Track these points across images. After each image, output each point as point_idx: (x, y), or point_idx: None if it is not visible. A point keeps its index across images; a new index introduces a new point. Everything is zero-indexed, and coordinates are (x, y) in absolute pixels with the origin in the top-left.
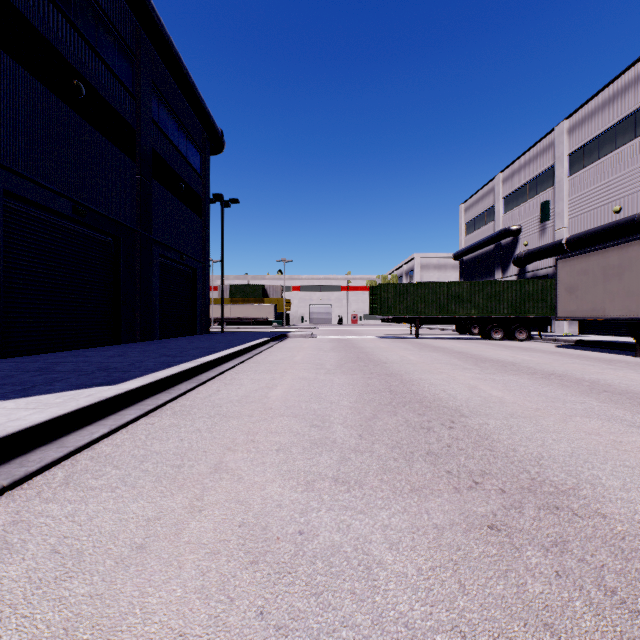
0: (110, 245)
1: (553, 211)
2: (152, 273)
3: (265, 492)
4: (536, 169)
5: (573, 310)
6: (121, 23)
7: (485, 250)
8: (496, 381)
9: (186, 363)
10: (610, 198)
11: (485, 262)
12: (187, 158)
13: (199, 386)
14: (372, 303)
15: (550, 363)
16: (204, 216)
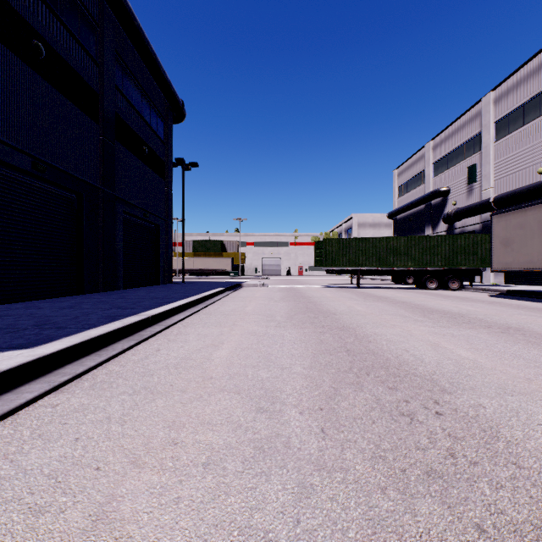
0: (73, 201)
1: (480, 173)
2: (116, 228)
3: None
4: (464, 136)
5: (509, 262)
6: None
7: (416, 209)
8: (456, 337)
9: (131, 317)
10: (535, 160)
11: (416, 220)
12: (150, 124)
13: (139, 344)
14: (318, 256)
15: (497, 314)
16: (167, 178)
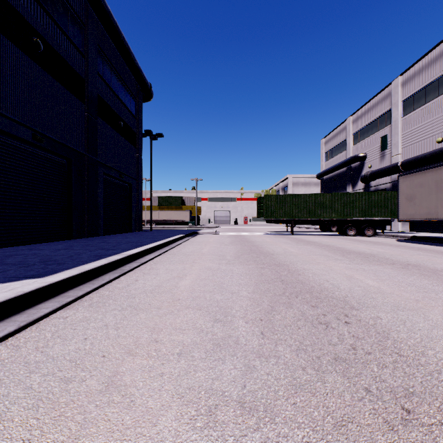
0: (64, 165)
1: (390, 142)
2: (97, 186)
3: (156, 430)
4: (377, 112)
5: (412, 214)
6: None
7: (339, 171)
8: (366, 271)
9: (114, 256)
10: (434, 132)
11: (339, 180)
12: (125, 103)
13: (121, 276)
14: (259, 209)
15: (401, 254)
16: (138, 146)
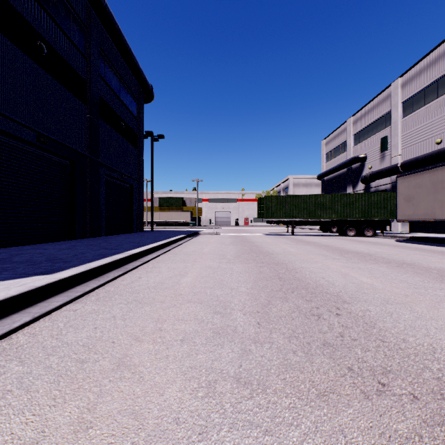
0: (67, 166)
1: (390, 143)
2: (99, 187)
3: (163, 398)
4: (378, 114)
5: (410, 214)
6: (75, 2)
7: (340, 172)
8: (362, 269)
9: (117, 255)
10: (433, 133)
11: (340, 181)
12: (126, 104)
13: (125, 273)
14: (260, 210)
15: (398, 254)
16: (139, 147)
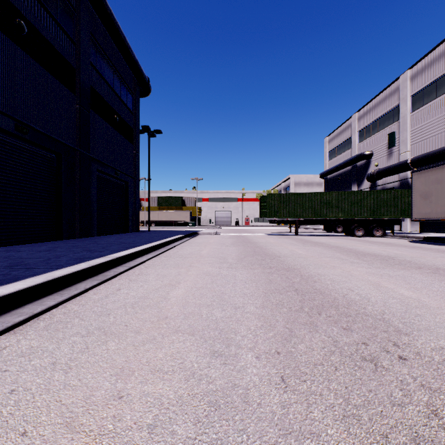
0: (53, 160)
1: (398, 139)
2: (90, 184)
3: None
4: (385, 108)
5: (427, 212)
6: None
7: (344, 170)
8: (393, 277)
9: (97, 259)
10: None
11: (344, 179)
12: (121, 97)
13: (102, 283)
14: (262, 208)
15: (422, 257)
16: (135, 143)
